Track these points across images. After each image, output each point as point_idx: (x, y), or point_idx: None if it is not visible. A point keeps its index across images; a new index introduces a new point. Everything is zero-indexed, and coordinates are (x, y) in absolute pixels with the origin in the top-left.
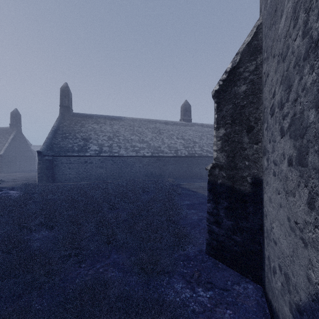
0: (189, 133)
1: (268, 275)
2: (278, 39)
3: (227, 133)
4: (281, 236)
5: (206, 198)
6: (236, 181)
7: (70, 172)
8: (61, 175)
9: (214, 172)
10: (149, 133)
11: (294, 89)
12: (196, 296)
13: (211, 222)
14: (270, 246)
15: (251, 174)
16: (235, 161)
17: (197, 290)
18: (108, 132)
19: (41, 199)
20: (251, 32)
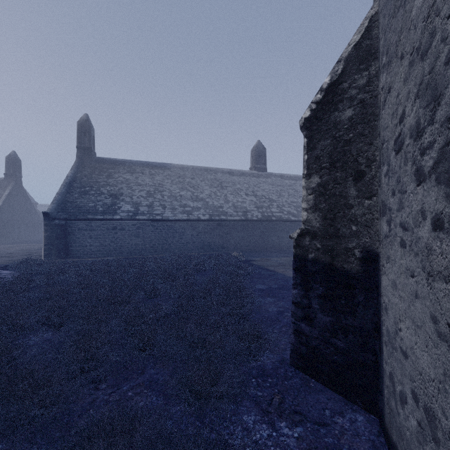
0: (263, 188)
1: (390, 404)
2: (412, 26)
3: (322, 182)
4: (417, 344)
5: (288, 280)
6: (336, 256)
7: (91, 242)
8: (78, 247)
9: (303, 242)
10: (207, 187)
11: (446, 101)
12: (277, 435)
13: (299, 318)
14: (394, 358)
15: (361, 245)
16: (336, 225)
17: (279, 425)
18: (148, 185)
19: (46, 283)
20: (361, 26)
